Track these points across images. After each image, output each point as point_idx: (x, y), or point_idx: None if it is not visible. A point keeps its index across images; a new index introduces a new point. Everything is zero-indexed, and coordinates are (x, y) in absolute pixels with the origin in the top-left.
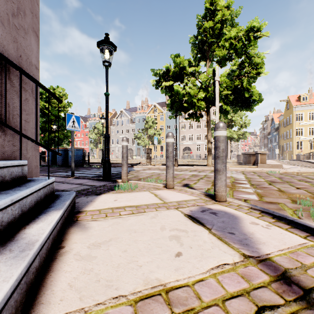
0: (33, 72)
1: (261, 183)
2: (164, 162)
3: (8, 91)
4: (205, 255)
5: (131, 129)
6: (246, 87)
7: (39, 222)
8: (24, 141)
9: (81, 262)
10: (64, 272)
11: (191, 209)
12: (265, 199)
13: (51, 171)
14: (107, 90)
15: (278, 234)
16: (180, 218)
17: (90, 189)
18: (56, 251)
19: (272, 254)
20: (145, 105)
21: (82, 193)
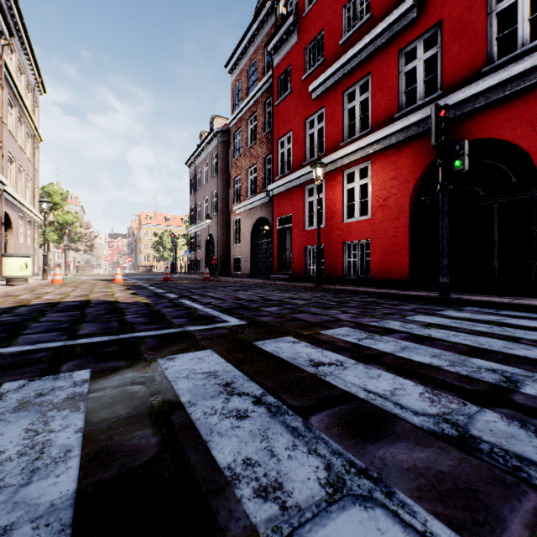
0: None
1: None
2: None
3: None
4: None
5: None
6: None
7: None
8: None
9: None
10: None
11: None
12: None
13: None
14: None
15: None
16: None
17: None
18: None
19: None
20: None
21: None
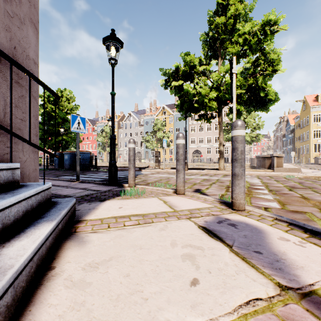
0: (30, 67)
1: (280, 189)
2: (173, 165)
3: None
4: (229, 284)
5: (139, 132)
6: (261, 85)
7: (23, 237)
8: (20, 141)
9: (71, 290)
10: (47, 305)
11: (206, 220)
12: (288, 207)
13: (57, 175)
14: (113, 89)
15: (318, 254)
16: (193, 230)
17: (94, 194)
18: (44, 274)
19: (317, 285)
20: (154, 107)
21: (85, 198)
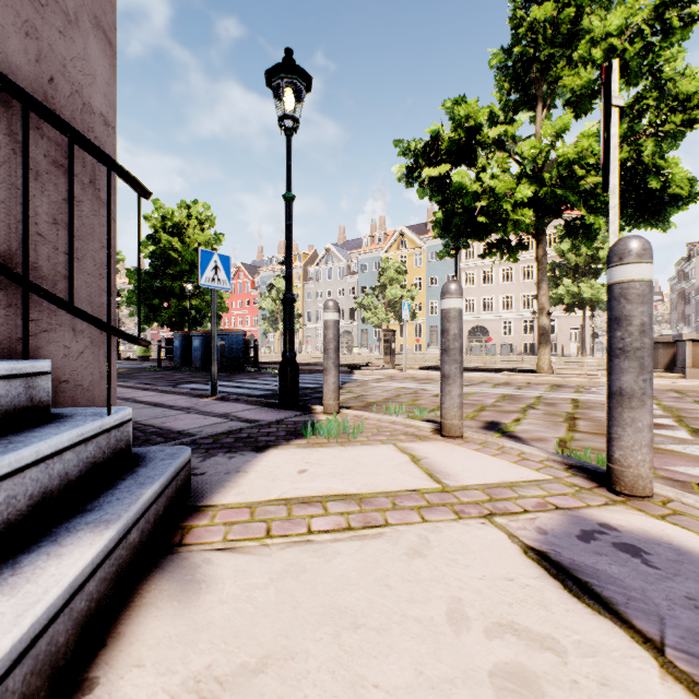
0: (95, 132)
1: None
2: (424, 361)
3: (4, 167)
4: None
5: (348, 287)
6: (652, 162)
7: (1, 592)
8: None
9: None
10: None
11: (540, 525)
12: None
13: (176, 380)
14: (289, 186)
15: None
16: (511, 563)
17: (244, 430)
18: None
19: None
20: (381, 232)
21: (222, 442)
